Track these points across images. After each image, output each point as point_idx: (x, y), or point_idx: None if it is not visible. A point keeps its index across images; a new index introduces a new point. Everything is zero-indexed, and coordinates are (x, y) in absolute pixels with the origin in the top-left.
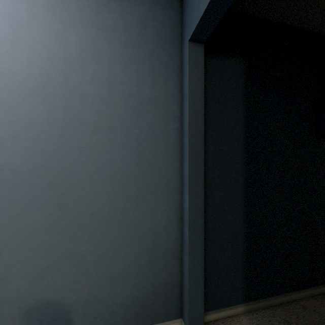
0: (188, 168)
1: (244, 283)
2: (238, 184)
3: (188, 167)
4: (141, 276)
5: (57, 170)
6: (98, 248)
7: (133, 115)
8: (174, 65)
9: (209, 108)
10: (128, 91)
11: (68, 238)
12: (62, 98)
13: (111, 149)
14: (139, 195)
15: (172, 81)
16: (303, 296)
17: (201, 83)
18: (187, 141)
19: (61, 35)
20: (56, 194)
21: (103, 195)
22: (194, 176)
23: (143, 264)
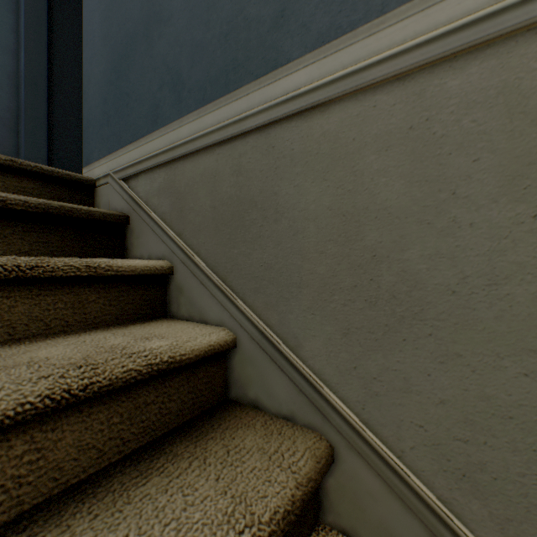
0: (24, 21)
1: None
2: None
3: (24, 20)
4: None
5: None
6: None
7: None
8: None
9: None
10: None
11: None
12: None
13: None
14: None
15: None
16: None
17: None
18: None
19: None
20: None
21: None
22: (33, 35)
23: None
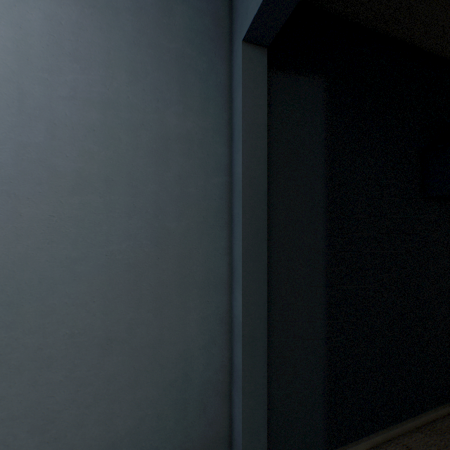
0: (241, 250)
1: (326, 422)
2: (317, 270)
3: (241, 249)
4: (163, 433)
5: (1, 260)
6: (84, 394)
7: (149, 160)
8: (219, 81)
9: (274, 152)
10: (139, 119)
11: (26, 382)
12: (13, 126)
13: (109, 218)
14: (159, 297)
15: (216, 106)
16: (405, 430)
17: (263, 111)
18: (240, 207)
19: (11, 10)
20: (0, 303)
21: (93, 301)
22: (251, 263)
23: (166, 413)
